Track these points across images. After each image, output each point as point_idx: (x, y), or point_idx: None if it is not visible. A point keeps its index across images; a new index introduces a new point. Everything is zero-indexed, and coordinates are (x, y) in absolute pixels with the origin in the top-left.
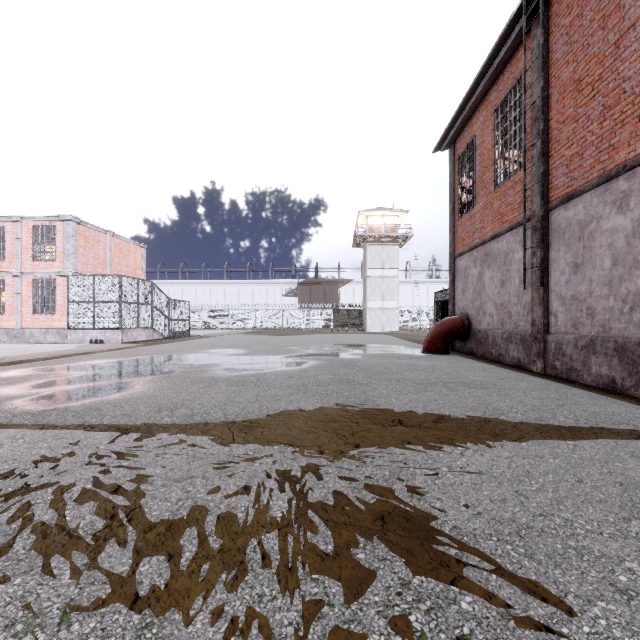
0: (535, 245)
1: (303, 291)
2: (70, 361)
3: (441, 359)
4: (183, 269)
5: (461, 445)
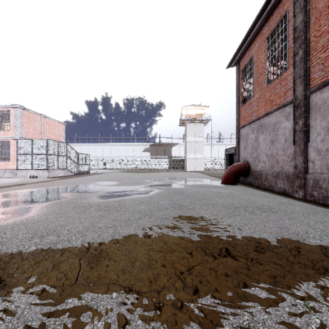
0: (303, 115)
1: (152, 149)
2: (6, 190)
3: (234, 188)
4: (88, 137)
5: (296, 288)
